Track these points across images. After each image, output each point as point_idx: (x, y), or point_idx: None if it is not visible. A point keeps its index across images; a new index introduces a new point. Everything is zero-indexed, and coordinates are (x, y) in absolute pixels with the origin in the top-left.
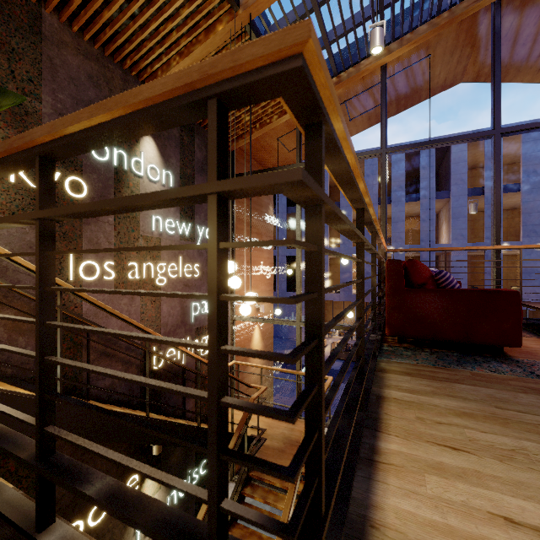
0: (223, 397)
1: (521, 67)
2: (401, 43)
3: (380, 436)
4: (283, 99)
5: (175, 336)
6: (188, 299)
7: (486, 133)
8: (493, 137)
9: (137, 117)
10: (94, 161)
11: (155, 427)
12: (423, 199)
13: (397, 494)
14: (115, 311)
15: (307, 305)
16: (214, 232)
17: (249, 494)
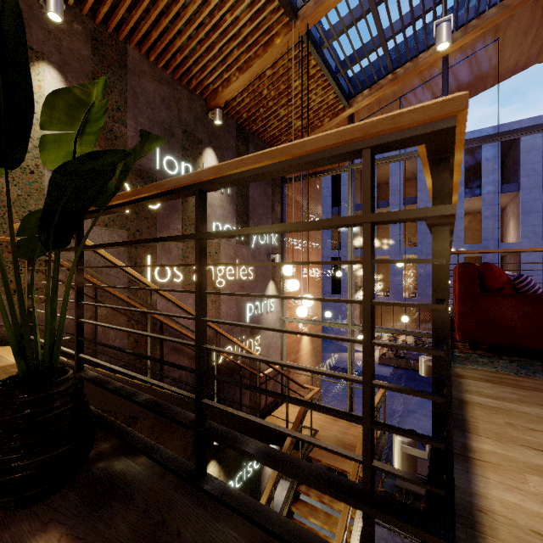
0: (372, 381)
1: None
2: (465, 31)
3: (470, 436)
4: (425, 146)
5: (232, 335)
6: (243, 301)
7: None
8: None
9: (295, 163)
10: (166, 175)
11: (307, 402)
12: (485, 194)
13: (499, 487)
14: (191, 310)
15: (435, 309)
16: (369, 252)
17: (304, 491)
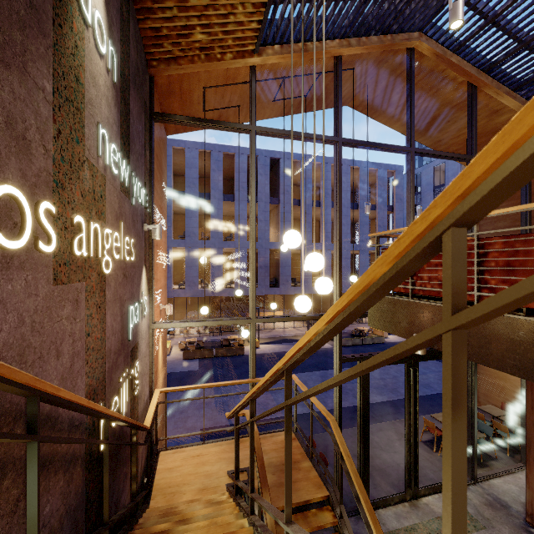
0: None
1: (386, 109)
2: (359, 42)
3: None
4: None
5: (116, 371)
6: (125, 301)
7: (407, 149)
8: (410, 153)
9: None
10: None
11: None
12: (260, 202)
13: None
14: None
15: None
16: None
17: None
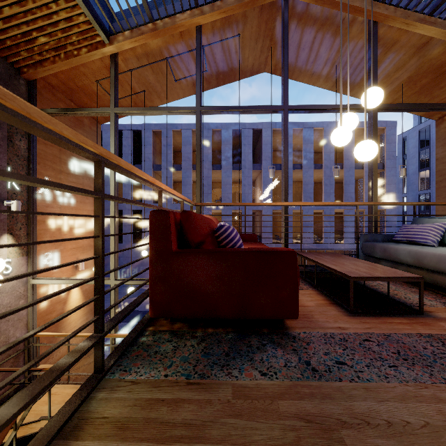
0: None
1: (302, 68)
2: (212, 8)
3: None
4: None
5: None
6: None
7: (278, 107)
8: (283, 112)
9: None
10: None
11: None
12: (244, 169)
13: None
14: None
15: None
16: None
17: None
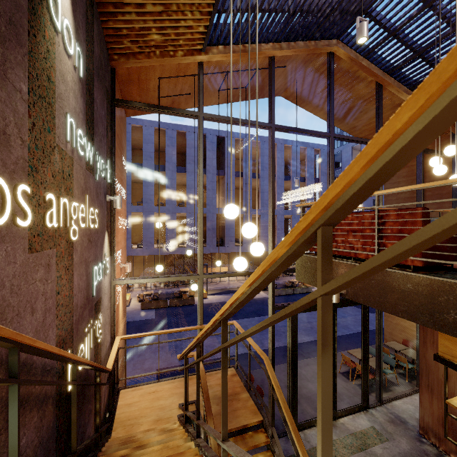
0: None
1: (312, 100)
2: (288, 46)
3: None
4: None
5: (82, 323)
6: (90, 262)
7: (328, 134)
8: (330, 138)
9: None
10: None
11: None
12: (208, 173)
13: None
14: None
15: None
16: None
17: None
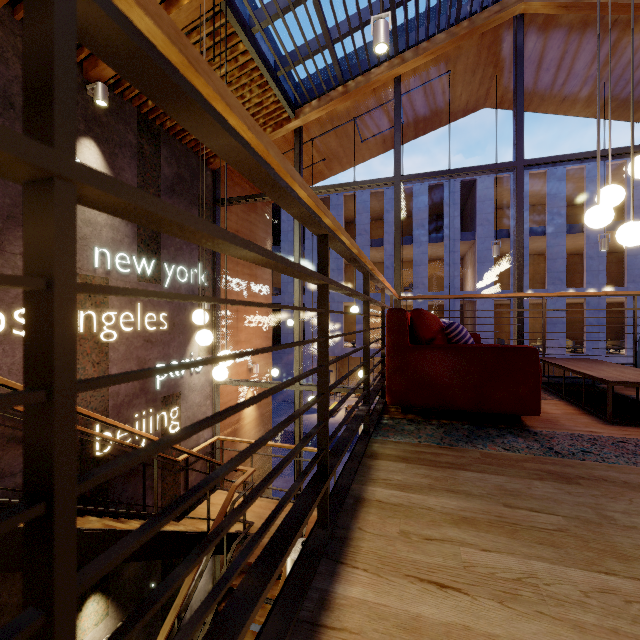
0: None
1: (544, 95)
2: (416, 52)
3: (340, 573)
4: None
5: (130, 408)
6: (151, 360)
7: (508, 165)
8: (515, 170)
9: None
10: None
11: None
12: (447, 240)
13: None
14: (8, 382)
15: (27, 419)
16: None
17: None
